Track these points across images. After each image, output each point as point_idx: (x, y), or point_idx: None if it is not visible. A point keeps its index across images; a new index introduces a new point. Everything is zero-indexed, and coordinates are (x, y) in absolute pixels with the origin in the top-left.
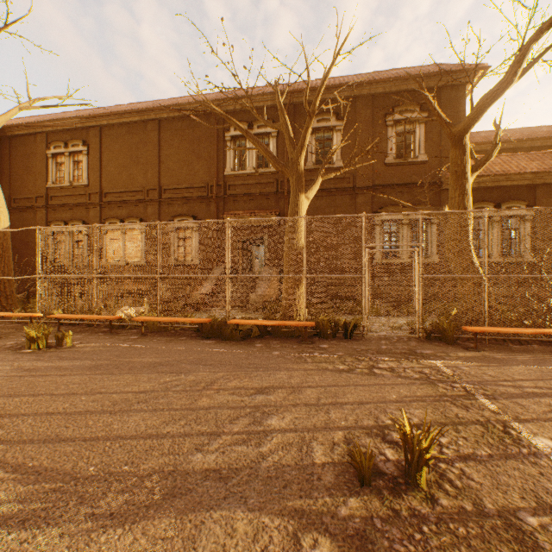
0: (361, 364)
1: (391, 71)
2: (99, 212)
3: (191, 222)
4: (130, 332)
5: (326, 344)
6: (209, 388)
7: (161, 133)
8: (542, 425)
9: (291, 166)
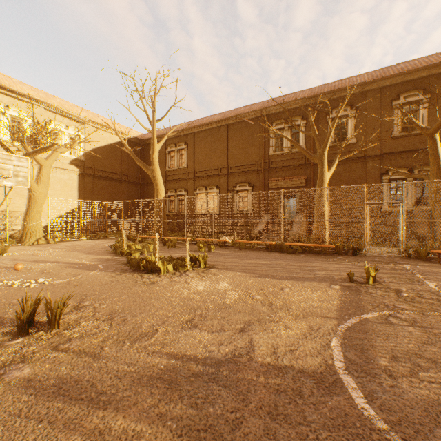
0: (359, 263)
1: (397, 65)
2: (193, 183)
3: (247, 187)
4: (232, 248)
5: (340, 257)
6: (287, 265)
7: (228, 132)
8: (438, 281)
9: (318, 157)
